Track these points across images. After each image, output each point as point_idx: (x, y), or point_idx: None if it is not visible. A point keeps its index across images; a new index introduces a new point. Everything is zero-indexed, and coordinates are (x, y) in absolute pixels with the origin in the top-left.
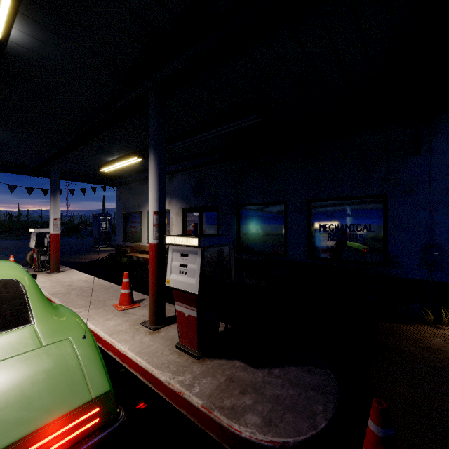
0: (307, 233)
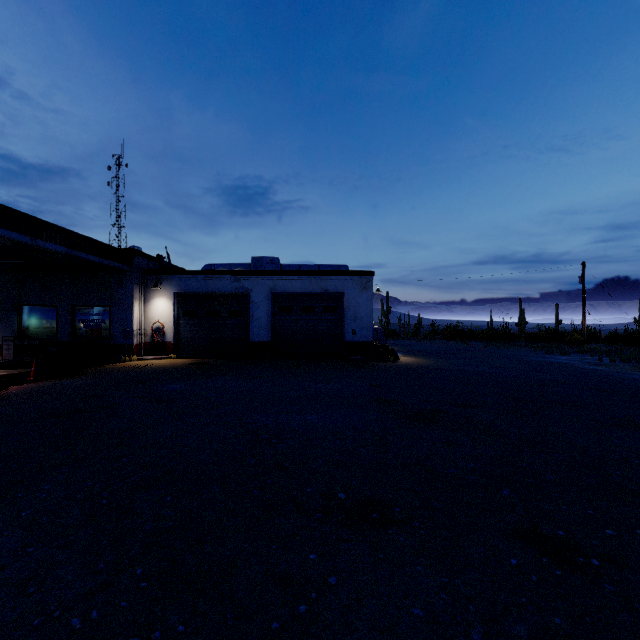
0: (72, 325)
